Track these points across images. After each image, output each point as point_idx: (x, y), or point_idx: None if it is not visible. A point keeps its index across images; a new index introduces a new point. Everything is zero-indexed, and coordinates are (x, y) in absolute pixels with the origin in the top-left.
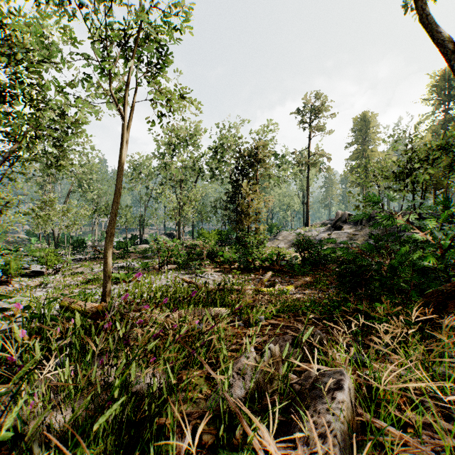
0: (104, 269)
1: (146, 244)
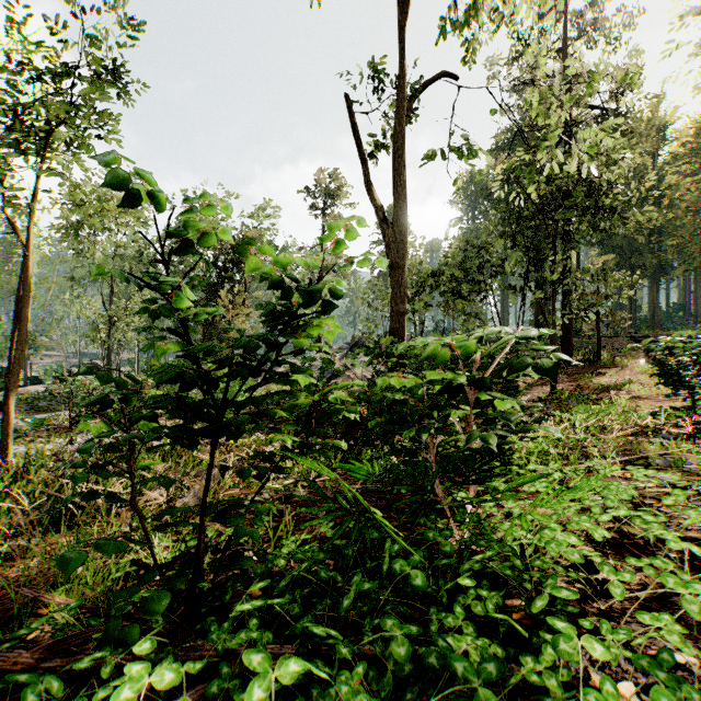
0: (6, 429)
1: (36, 384)
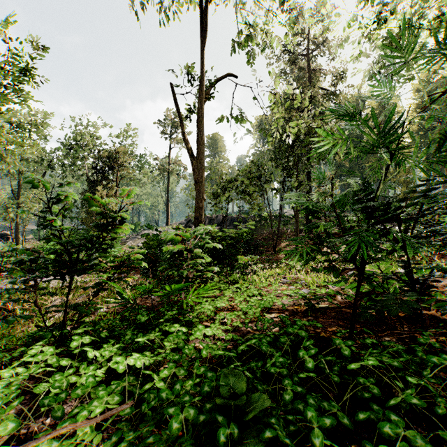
0: None
1: None
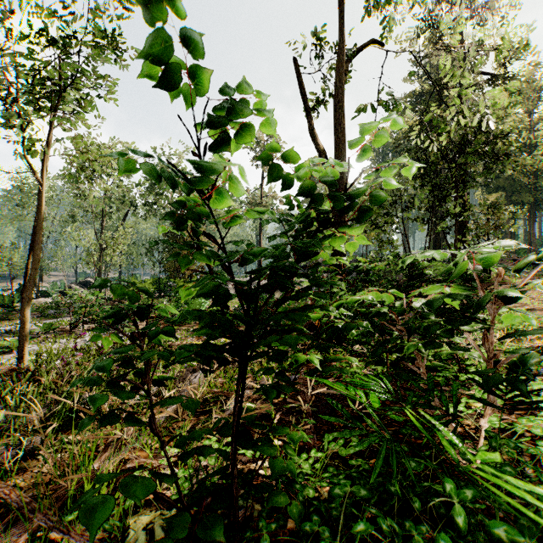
0: (22, 334)
1: (45, 297)
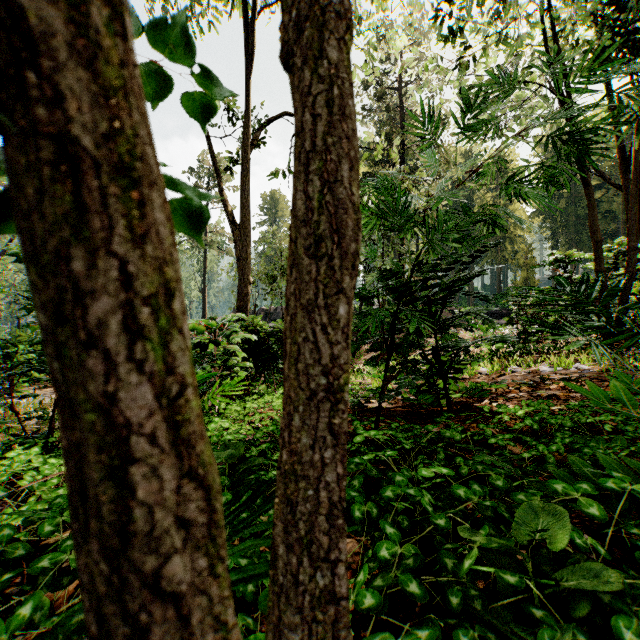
0: None
1: None
